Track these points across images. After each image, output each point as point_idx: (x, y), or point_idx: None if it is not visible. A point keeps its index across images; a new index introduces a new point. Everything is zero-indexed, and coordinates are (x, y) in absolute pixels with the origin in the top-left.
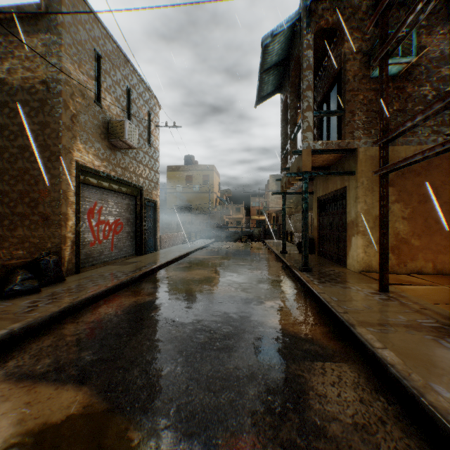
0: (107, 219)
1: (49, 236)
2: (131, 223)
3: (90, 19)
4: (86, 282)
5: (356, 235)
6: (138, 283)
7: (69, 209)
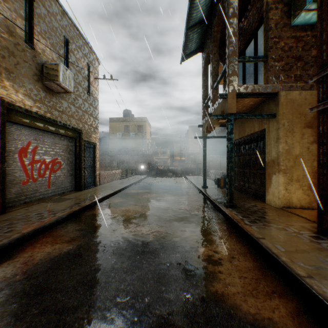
0: (44, 158)
1: None
2: (70, 162)
3: None
4: (3, 226)
5: (277, 173)
6: (66, 223)
7: None
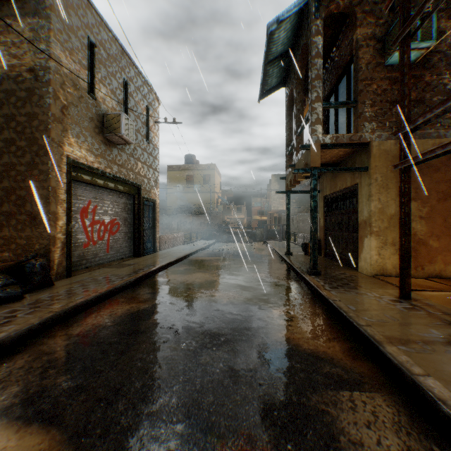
0: (103, 218)
1: (37, 237)
2: (128, 224)
3: (83, 4)
4: (76, 287)
5: (369, 235)
6: (134, 287)
7: (60, 208)
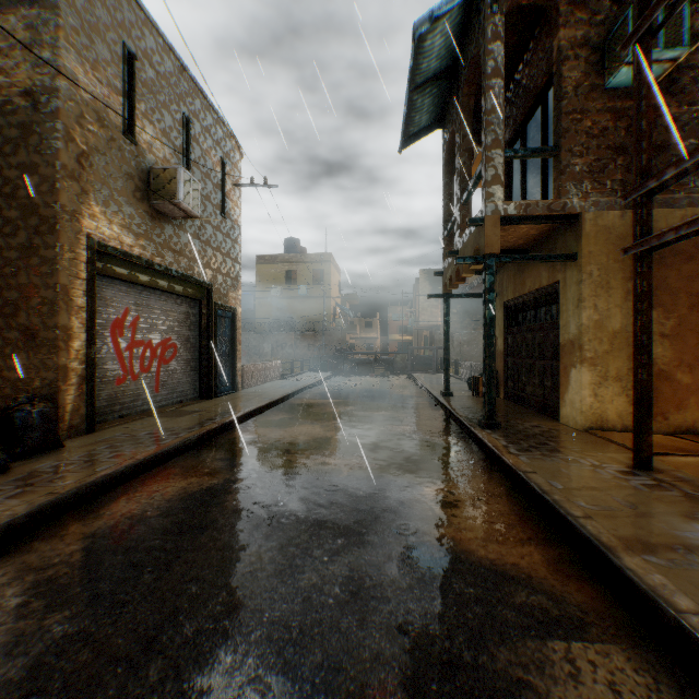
0: (149, 337)
1: (37, 367)
2: (191, 346)
3: None
4: (101, 450)
5: (578, 365)
6: (197, 449)
7: (75, 320)
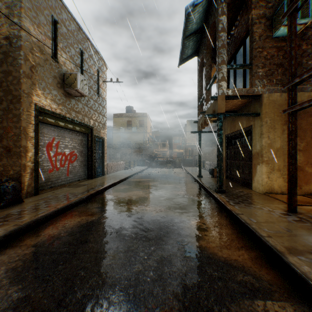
0: (64, 151)
1: (11, 165)
2: (83, 155)
3: None
4: (41, 203)
5: (261, 163)
6: (86, 203)
7: (29, 143)
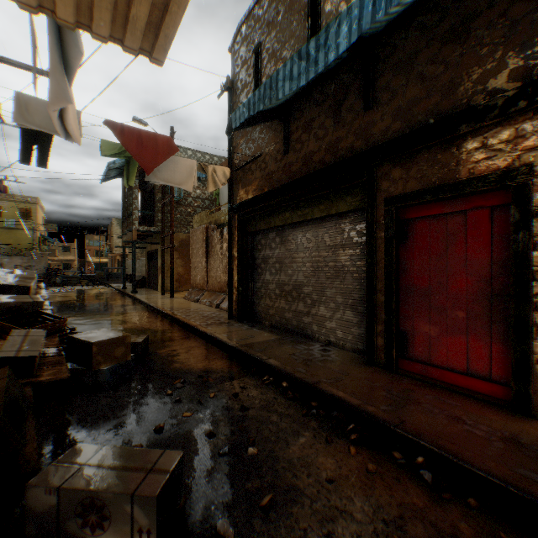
0: None
1: None
2: None
3: None
4: None
5: (160, 274)
6: None
7: None
